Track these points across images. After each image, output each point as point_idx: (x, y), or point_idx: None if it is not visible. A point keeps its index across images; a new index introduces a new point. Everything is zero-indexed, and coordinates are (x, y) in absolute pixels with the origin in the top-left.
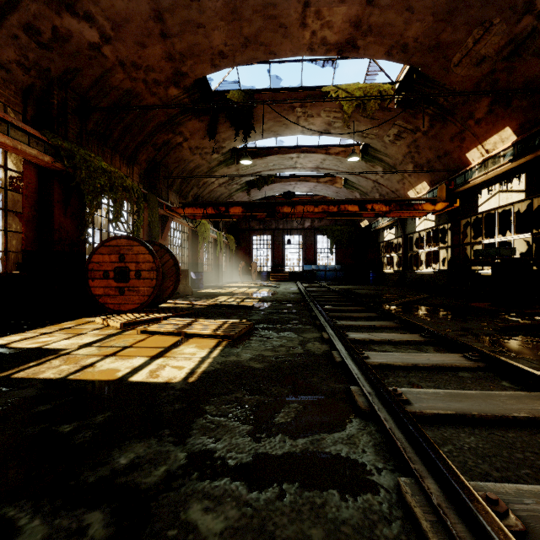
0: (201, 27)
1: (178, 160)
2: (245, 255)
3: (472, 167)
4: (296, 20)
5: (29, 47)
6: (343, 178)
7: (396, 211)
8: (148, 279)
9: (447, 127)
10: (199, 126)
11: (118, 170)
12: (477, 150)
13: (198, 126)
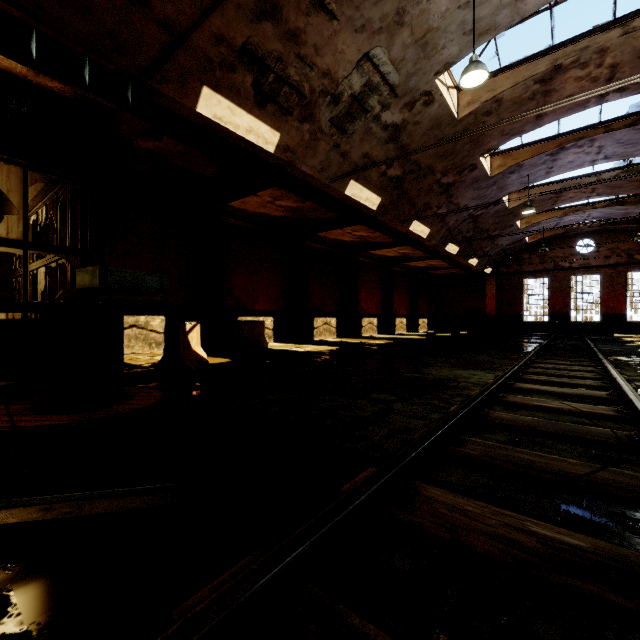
0: None
1: None
2: None
3: None
4: None
5: None
6: None
7: None
8: None
9: None
10: None
11: None
12: None
13: None
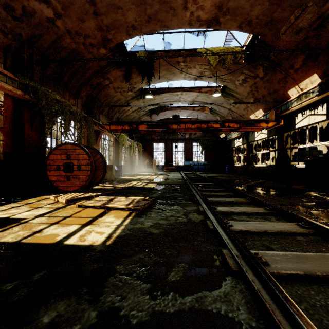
0: (119, 8)
1: (106, 96)
2: (148, 155)
3: (291, 99)
4: (181, 4)
5: (7, 19)
6: (209, 107)
7: (244, 127)
8: (85, 171)
9: (276, 74)
10: (119, 74)
11: (67, 101)
12: (295, 89)
13: (119, 74)
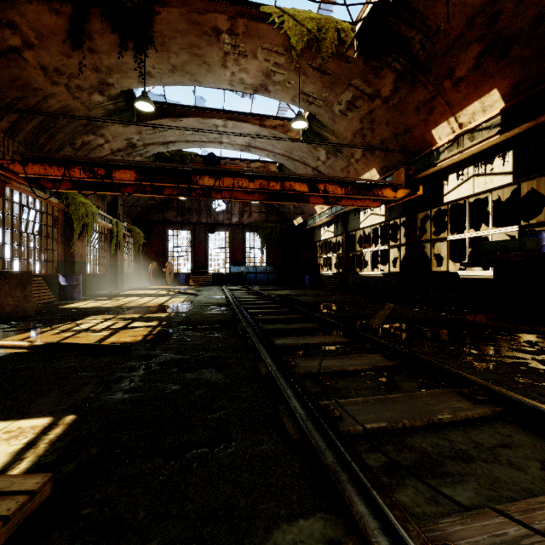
0: None
1: (20, 86)
2: (157, 253)
3: (439, 146)
4: None
5: None
6: (278, 165)
7: (354, 195)
8: None
9: (415, 92)
10: (54, 24)
11: None
12: (447, 124)
13: (52, 24)
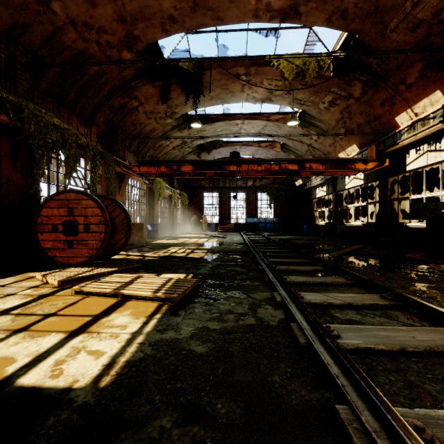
0: None
1: (134, 123)
2: (196, 209)
3: (401, 129)
4: None
5: None
6: (281, 143)
7: (332, 169)
8: (96, 233)
9: (379, 93)
10: (153, 92)
11: (72, 128)
12: (406, 114)
13: (152, 92)
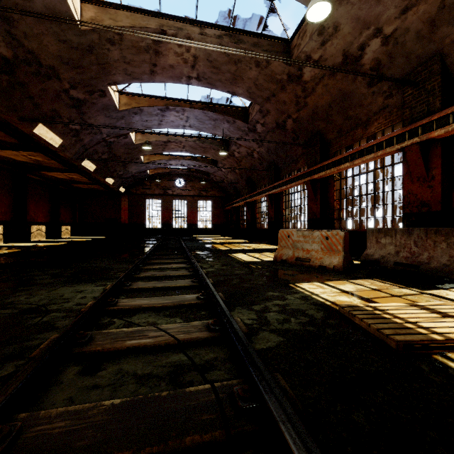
0: None
1: None
2: None
3: None
4: None
5: None
6: None
7: None
8: None
9: None
10: None
11: None
12: None
13: None
